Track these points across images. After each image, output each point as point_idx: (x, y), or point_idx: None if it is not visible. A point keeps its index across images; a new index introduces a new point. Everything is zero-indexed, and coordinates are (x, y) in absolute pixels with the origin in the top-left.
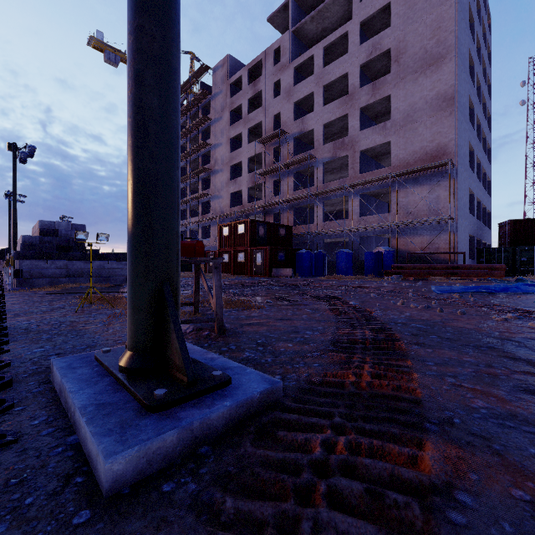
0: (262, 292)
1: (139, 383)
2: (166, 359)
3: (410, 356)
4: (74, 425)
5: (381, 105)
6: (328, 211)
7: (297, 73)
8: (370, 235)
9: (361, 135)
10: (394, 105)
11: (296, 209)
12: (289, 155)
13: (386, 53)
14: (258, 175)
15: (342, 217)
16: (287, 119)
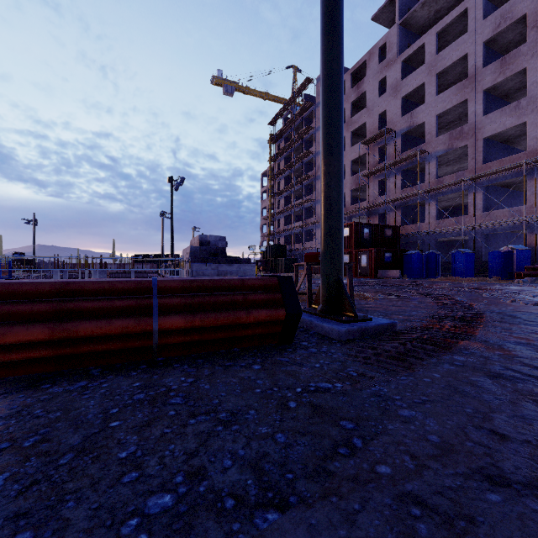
0: (371, 290)
1: (332, 316)
2: (341, 309)
3: (486, 325)
4: (311, 328)
5: (514, 81)
6: (444, 207)
7: (405, 65)
8: (498, 232)
9: (485, 119)
10: (532, 79)
11: (404, 208)
12: (396, 152)
13: (520, 20)
14: (362, 177)
15: (461, 213)
16: (393, 116)
